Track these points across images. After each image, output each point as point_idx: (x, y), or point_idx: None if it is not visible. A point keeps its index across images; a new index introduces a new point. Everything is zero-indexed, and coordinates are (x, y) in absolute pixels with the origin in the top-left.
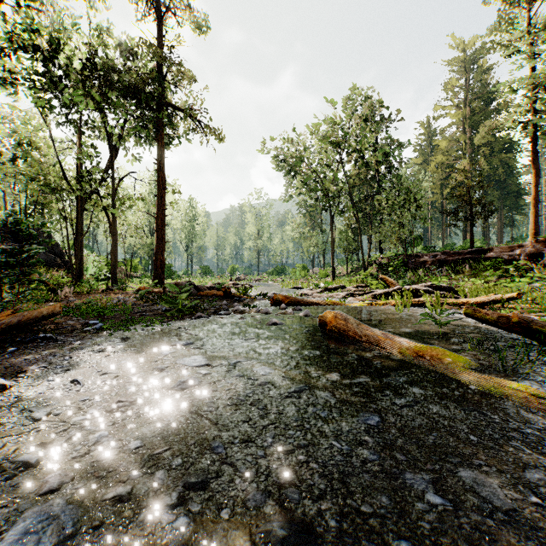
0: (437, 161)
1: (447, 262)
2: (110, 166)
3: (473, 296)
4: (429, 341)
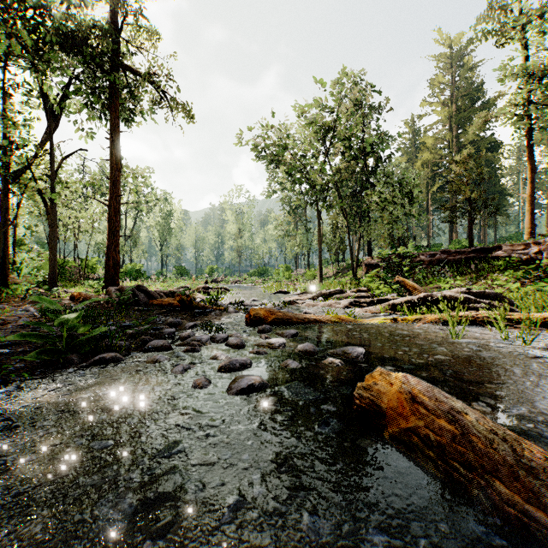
0: (423, 159)
1: (448, 262)
2: (47, 140)
3: (546, 308)
4: None
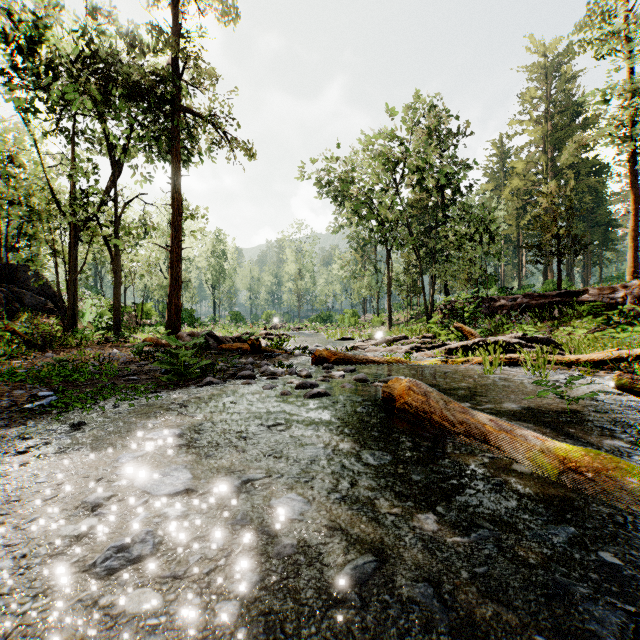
0: (512, 187)
1: (530, 307)
2: (112, 187)
3: (584, 351)
4: (560, 429)
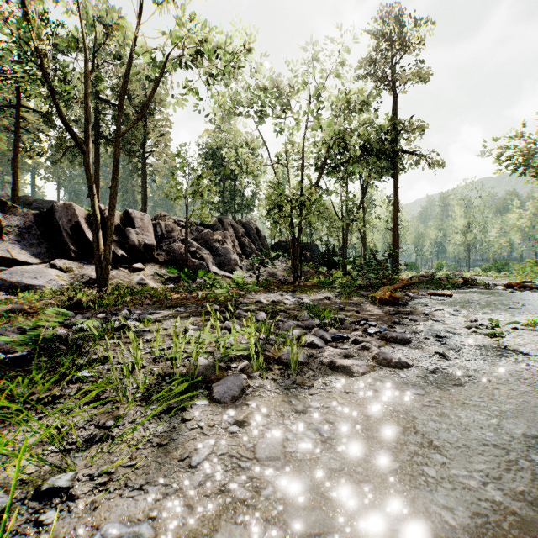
0: None
1: None
2: (362, 201)
3: None
4: None
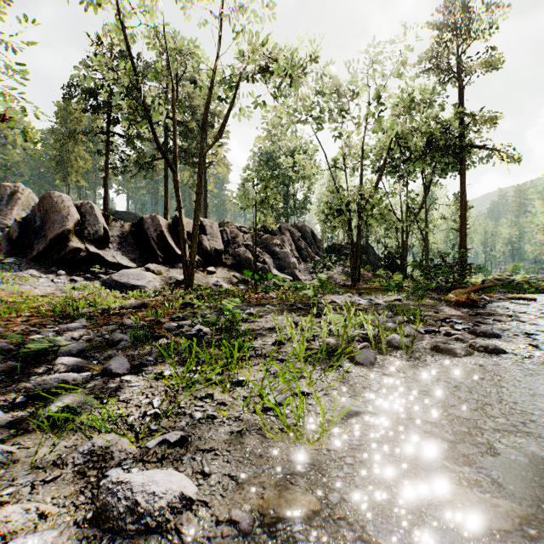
0: None
1: None
2: (423, 201)
3: None
4: None
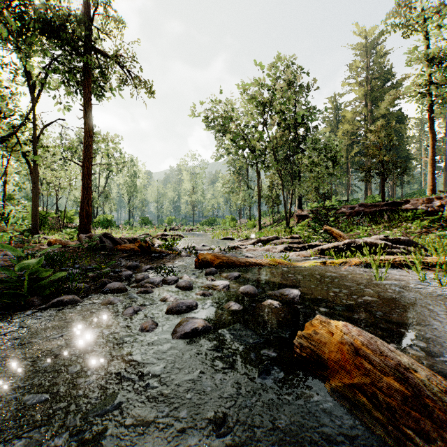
0: (344, 129)
1: (365, 213)
2: (31, 111)
3: None
4: None
